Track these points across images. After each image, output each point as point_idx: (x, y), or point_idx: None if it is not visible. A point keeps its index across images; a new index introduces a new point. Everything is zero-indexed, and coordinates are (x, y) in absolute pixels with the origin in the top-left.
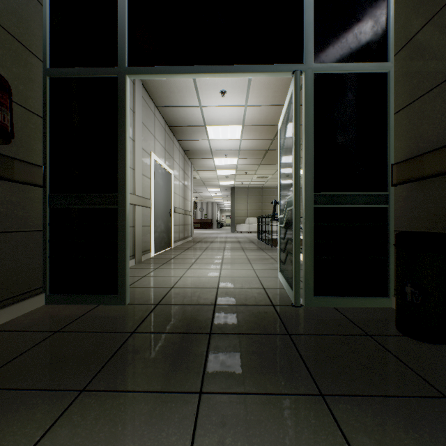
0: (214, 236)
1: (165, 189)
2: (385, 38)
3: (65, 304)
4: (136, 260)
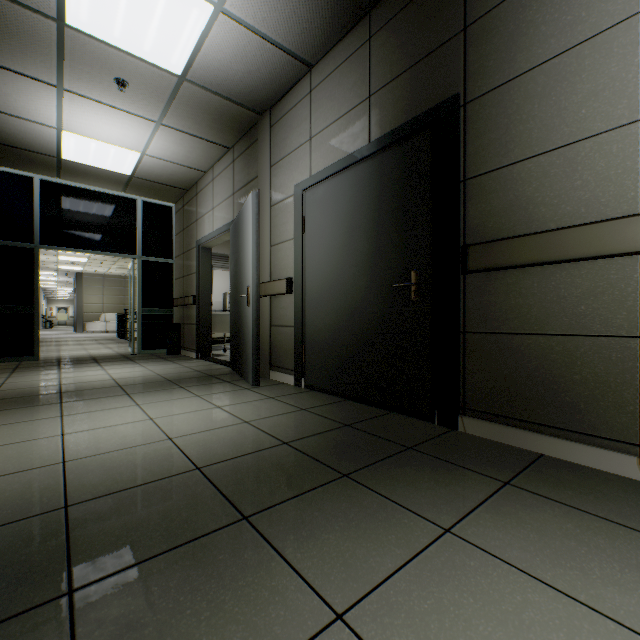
0: (54, 337)
1: None
2: (173, 250)
3: None
4: None
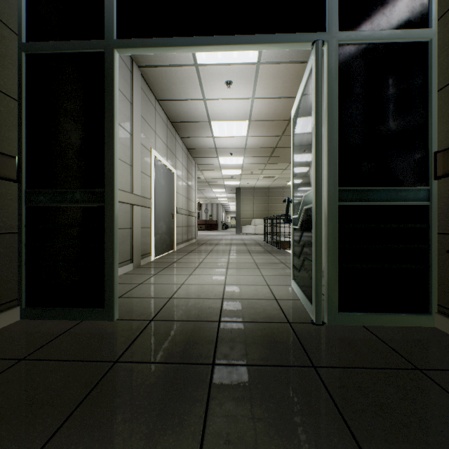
0: (219, 238)
1: (167, 188)
2: (426, 0)
3: (44, 319)
4: (134, 265)
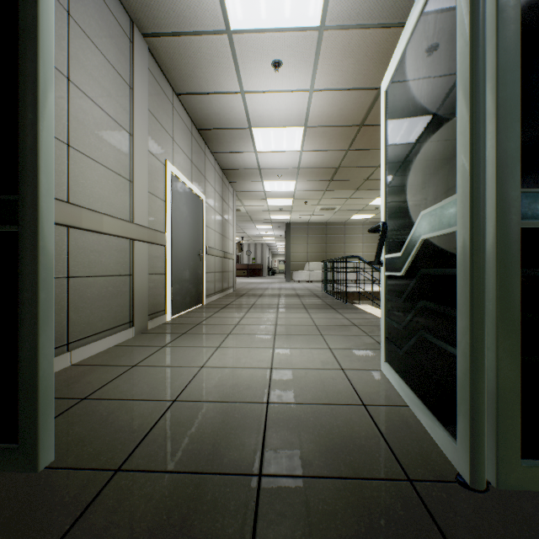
0: (264, 287)
1: (192, 219)
2: None
3: None
4: (135, 330)
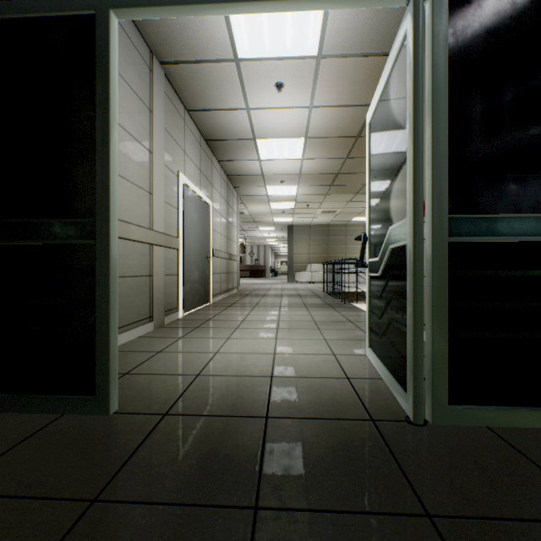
0: (267, 287)
1: (200, 224)
2: None
3: (6, 411)
4: (154, 324)
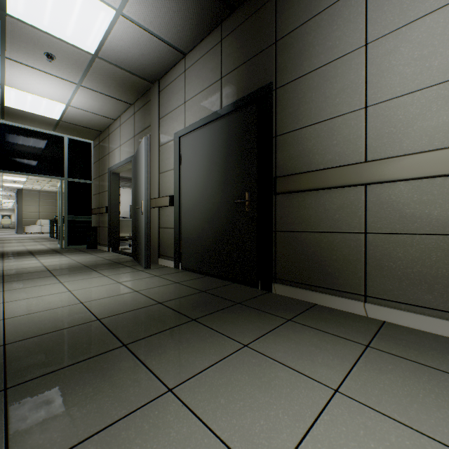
0: None
1: None
2: (92, 174)
3: None
4: None
